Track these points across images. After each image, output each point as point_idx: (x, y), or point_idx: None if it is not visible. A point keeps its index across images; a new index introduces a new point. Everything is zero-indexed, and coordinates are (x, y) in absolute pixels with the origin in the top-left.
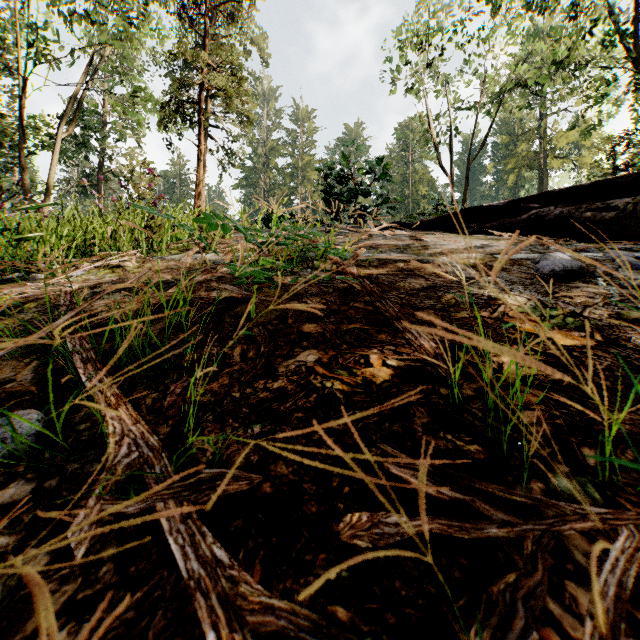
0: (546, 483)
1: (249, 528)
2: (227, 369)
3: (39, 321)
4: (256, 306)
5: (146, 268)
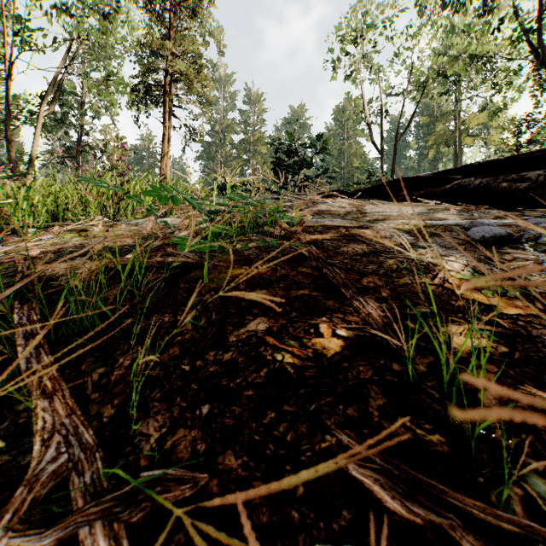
0: (522, 487)
1: (191, 544)
2: (178, 338)
3: (0, 286)
4: (209, 271)
5: (111, 232)
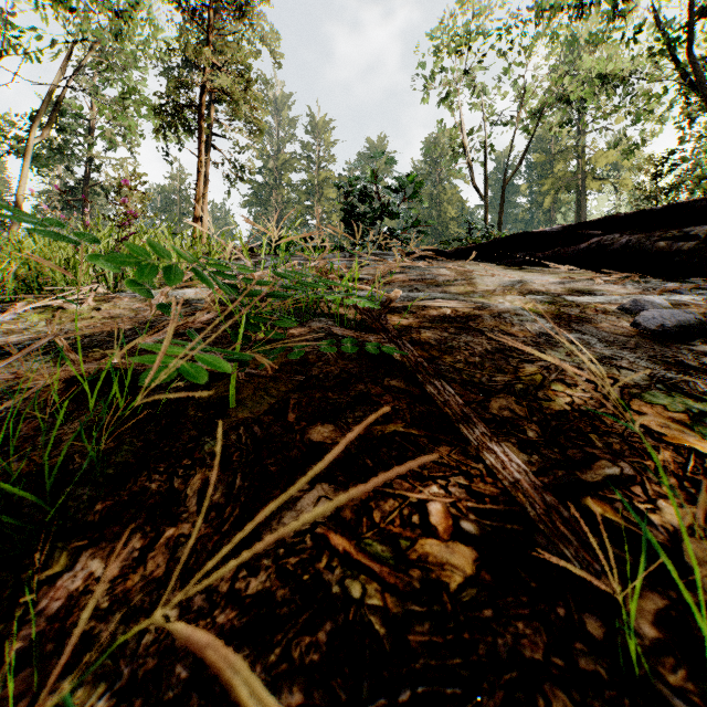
0: None
1: None
2: (169, 532)
3: None
4: (240, 386)
5: (103, 311)
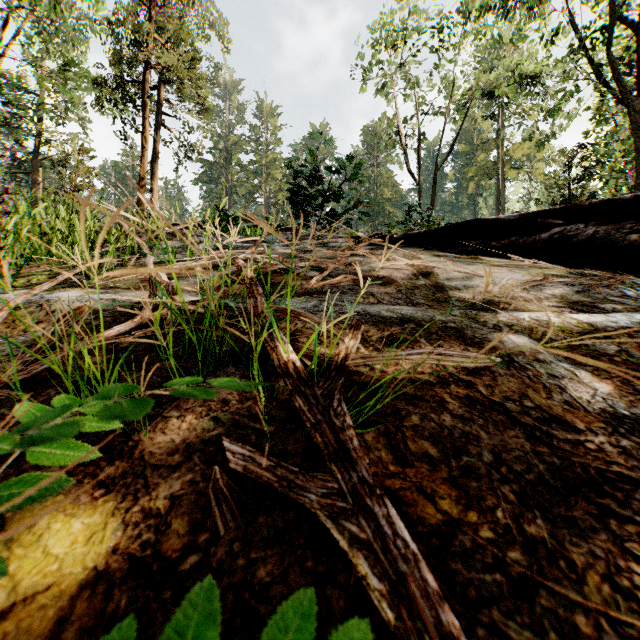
0: None
1: None
2: None
3: None
4: None
5: None
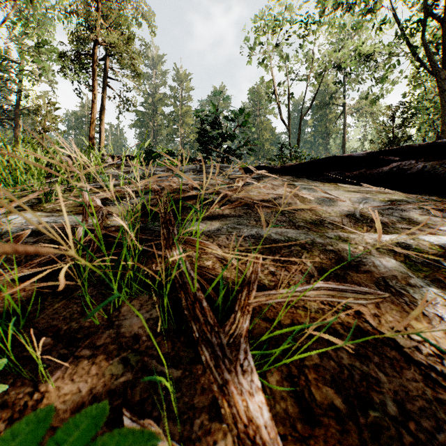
0: None
1: None
2: None
3: None
4: None
5: None
